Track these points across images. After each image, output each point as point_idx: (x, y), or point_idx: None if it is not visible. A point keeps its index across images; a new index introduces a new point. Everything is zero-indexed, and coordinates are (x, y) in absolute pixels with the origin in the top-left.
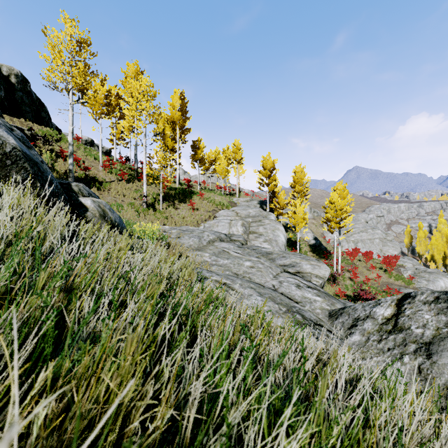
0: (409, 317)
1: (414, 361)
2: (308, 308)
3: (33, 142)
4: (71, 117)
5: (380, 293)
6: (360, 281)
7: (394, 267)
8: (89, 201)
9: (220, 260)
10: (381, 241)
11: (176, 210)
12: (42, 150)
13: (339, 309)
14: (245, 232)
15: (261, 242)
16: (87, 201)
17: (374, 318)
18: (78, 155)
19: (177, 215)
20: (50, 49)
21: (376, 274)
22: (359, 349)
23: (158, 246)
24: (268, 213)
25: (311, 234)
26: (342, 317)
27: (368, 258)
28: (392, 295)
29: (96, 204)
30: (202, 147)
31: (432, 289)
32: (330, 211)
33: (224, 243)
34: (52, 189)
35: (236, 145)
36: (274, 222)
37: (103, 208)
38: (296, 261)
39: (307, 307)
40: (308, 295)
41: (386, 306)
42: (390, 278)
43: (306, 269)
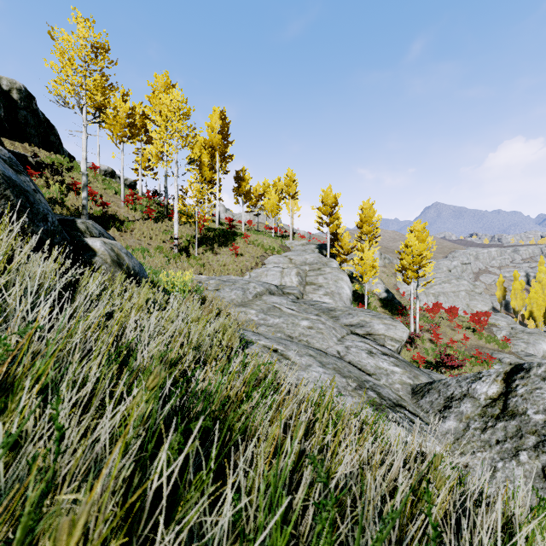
0: (523, 397)
1: (536, 460)
2: (384, 382)
3: (38, 171)
4: (85, 140)
5: (468, 359)
6: (443, 344)
7: (485, 327)
8: (98, 242)
9: (269, 319)
10: (468, 294)
11: (215, 256)
12: (50, 181)
13: (425, 384)
14: (301, 282)
15: (321, 295)
16: (95, 242)
17: (474, 398)
18: (95, 187)
19: (216, 262)
20: (59, 55)
21: (463, 334)
22: (456, 440)
23: (190, 300)
24: (329, 260)
25: (382, 285)
26: (430, 395)
27: (452, 315)
28: (483, 361)
29: (109, 246)
30: (248, 178)
31: (533, 354)
32: (405, 256)
33: (274, 297)
34: (47, 226)
35: (289, 176)
36: (337, 271)
37: (118, 252)
38: (365, 320)
39: (383, 381)
40: (383, 364)
41: (489, 381)
42: (480, 340)
43: (379, 329)
